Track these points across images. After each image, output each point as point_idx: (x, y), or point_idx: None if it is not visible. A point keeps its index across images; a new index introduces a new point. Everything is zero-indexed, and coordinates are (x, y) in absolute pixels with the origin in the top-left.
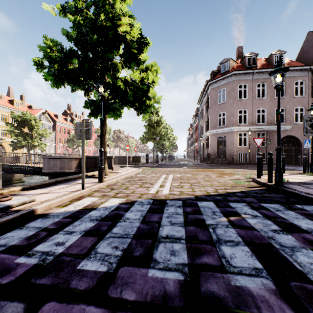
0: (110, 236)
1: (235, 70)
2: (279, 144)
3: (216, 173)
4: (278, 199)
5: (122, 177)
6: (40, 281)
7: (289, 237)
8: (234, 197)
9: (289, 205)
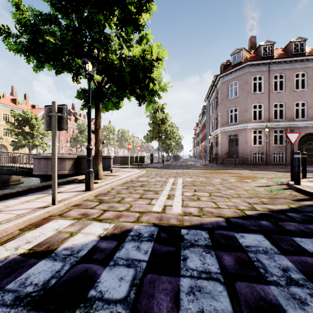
0: None
1: (250, 61)
2: None
3: (234, 176)
4: None
5: (119, 182)
6: None
7: None
8: (291, 222)
9: None
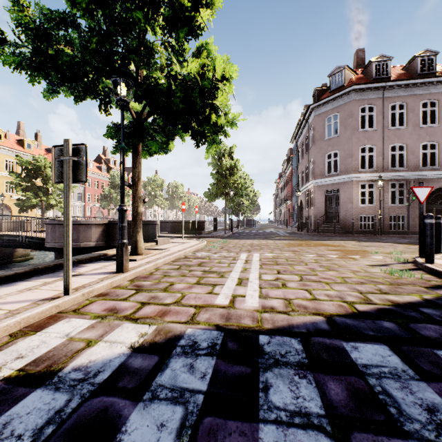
0: None
1: (356, 84)
2: None
3: (335, 250)
4: None
5: (168, 258)
6: None
7: None
8: (428, 323)
9: None
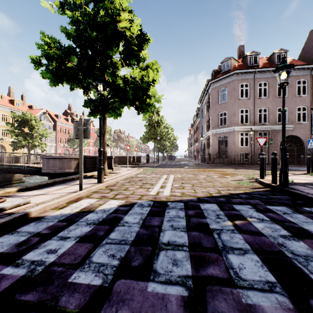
0: (107, 243)
1: (237, 69)
2: (284, 143)
3: (218, 173)
4: (284, 201)
5: (122, 177)
6: (25, 297)
7: (301, 244)
8: (238, 199)
9: (296, 207)
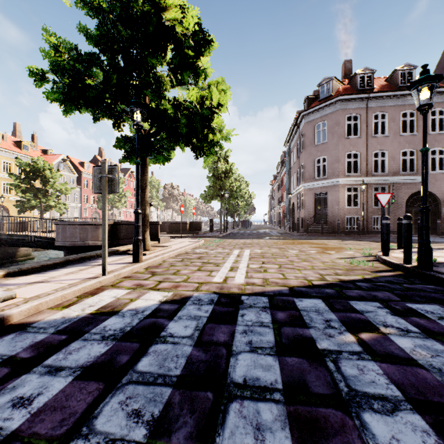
0: (130, 382)
1: (342, 94)
2: (425, 200)
3: (316, 247)
4: (432, 295)
5: (172, 253)
6: None
7: None
8: (355, 290)
9: None
